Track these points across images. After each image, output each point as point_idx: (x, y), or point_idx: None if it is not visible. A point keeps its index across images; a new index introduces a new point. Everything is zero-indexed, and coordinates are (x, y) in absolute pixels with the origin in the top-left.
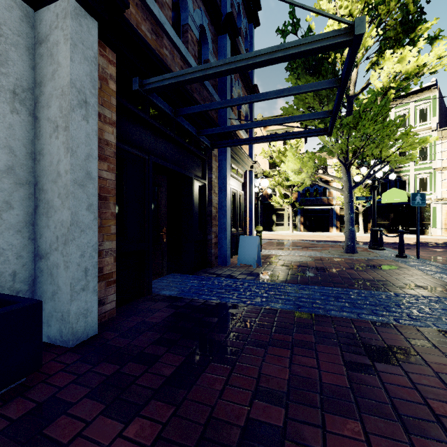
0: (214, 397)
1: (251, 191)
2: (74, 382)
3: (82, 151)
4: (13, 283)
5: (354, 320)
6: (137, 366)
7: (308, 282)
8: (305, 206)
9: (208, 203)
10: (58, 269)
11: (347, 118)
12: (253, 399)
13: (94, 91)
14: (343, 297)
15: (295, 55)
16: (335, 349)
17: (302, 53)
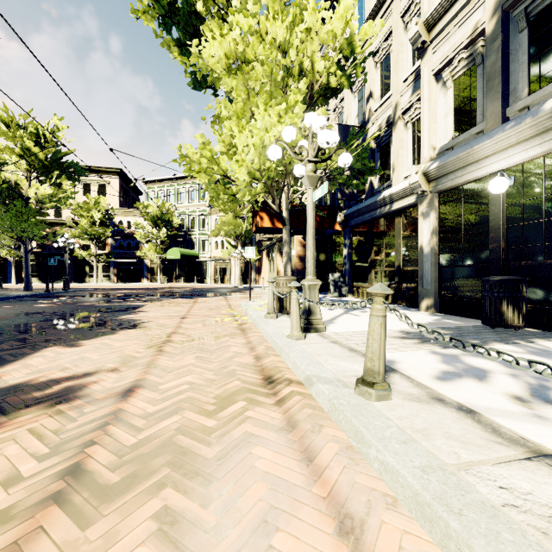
0: None
1: None
2: None
3: None
4: None
5: None
6: None
7: None
8: (119, 258)
9: None
10: None
11: (7, 214)
12: None
13: None
14: None
15: None
16: None
17: None
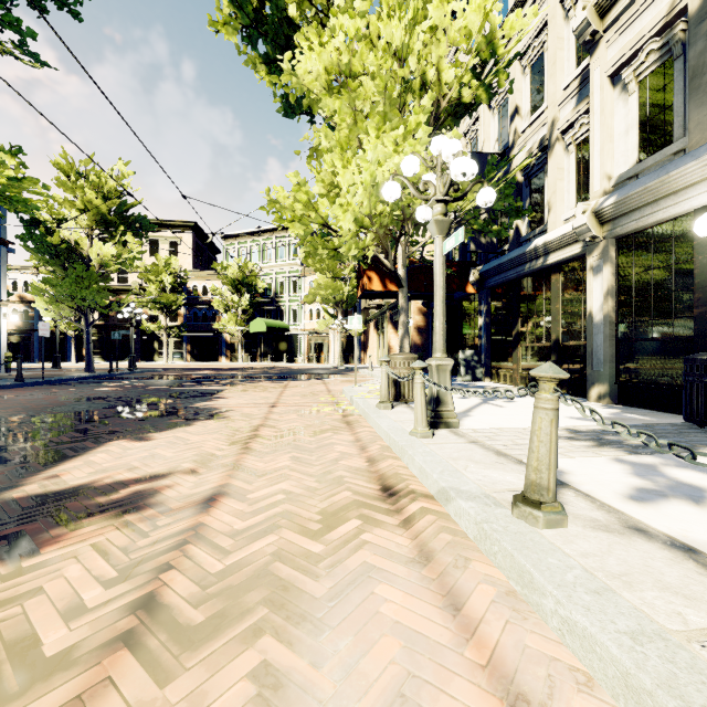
0: None
1: (1, 324)
2: None
3: None
4: None
5: None
6: None
7: None
8: (193, 332)
9: None
10: None
11: (66, 280)
12: None
13: None
14: None
15: None
16: None
17: None
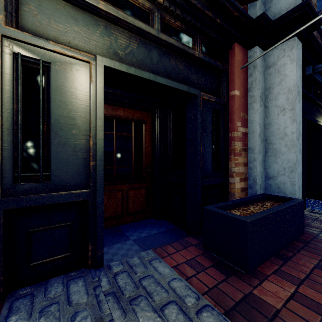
0: None
1: None
2: None
3: (298, 120)
4: (260, 190)
5: None
6: None
7: None
8: None
9: None
10: (284, 185)
11: None
12: None
13: (300, 84)
14: None
15: None
16: None
17: None
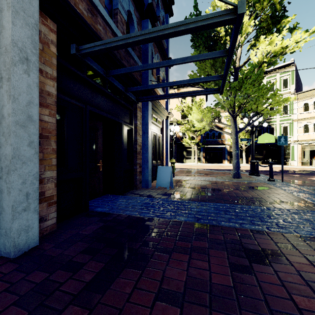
0: (123, 300)
1: (167, 134)
2: (7, 289)
3: (23, 98)
4: None
5: (238, 229)
6: (65, 273)
7: (206, 200)
8: (206, 145)
9: (134, 142)
10: (2, 194)
11: (234, 83)
12: (156, 299)
13: (35, 51)
14: (231, 211)
15: (194, 29)
16: (223, 253)
17: (199, 27)
